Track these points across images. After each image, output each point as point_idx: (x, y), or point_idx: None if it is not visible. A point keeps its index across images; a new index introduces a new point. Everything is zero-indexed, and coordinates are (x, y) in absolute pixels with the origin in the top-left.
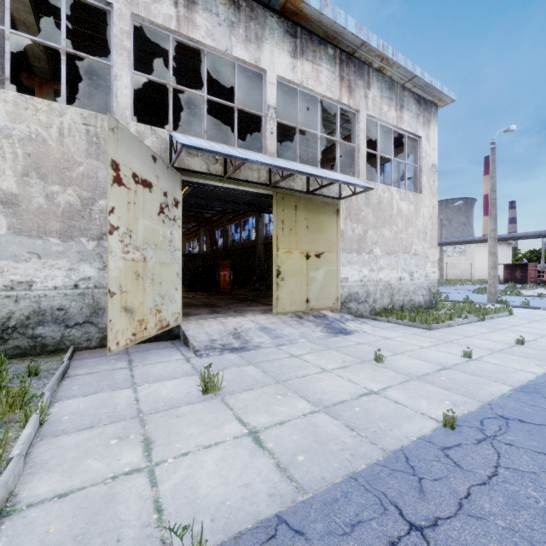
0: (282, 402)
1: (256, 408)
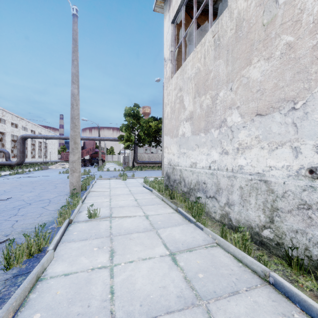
0: None
1: None
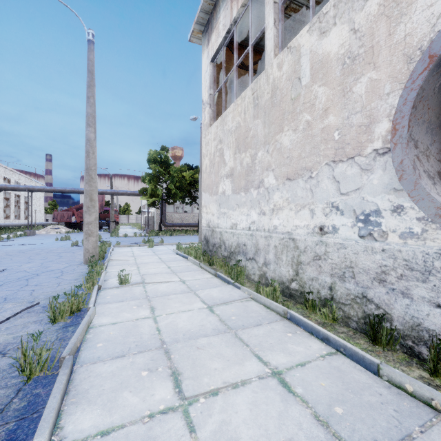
0: None
1: None
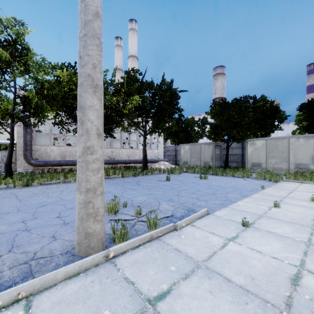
0: (306, 190)
1: (308, 189)
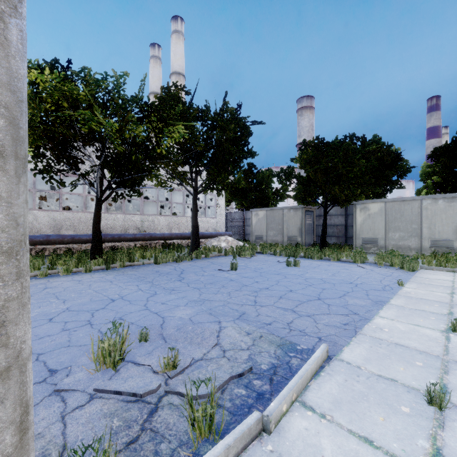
0: None
1: None
